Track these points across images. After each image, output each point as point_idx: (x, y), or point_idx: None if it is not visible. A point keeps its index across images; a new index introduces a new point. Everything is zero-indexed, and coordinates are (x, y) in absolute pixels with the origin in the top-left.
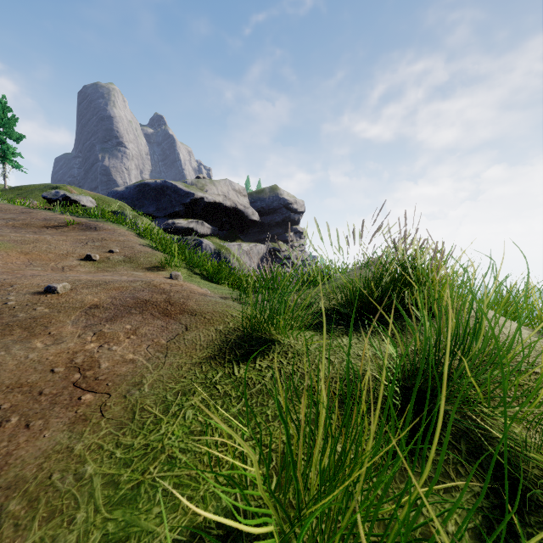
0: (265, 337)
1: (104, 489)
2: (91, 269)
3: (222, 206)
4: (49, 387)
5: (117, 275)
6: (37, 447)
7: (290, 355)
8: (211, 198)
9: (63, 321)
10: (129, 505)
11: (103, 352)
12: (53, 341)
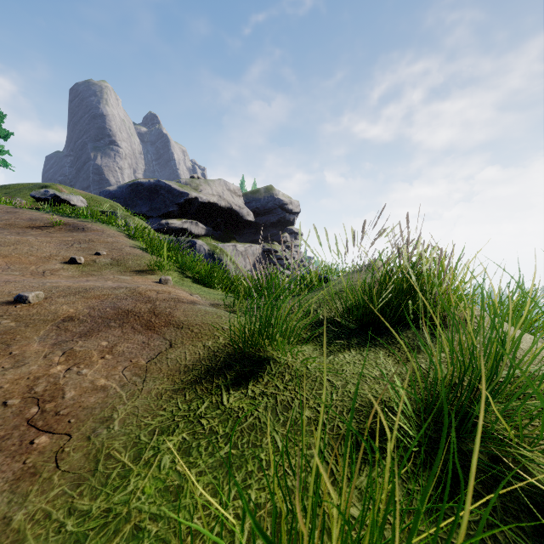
0: (259, 354)
1: None
2: (74, 273)
3: (217, 206)
4: None
5: (102, 280)
6: None
7: (287, 378)
8: (206, 199)
9: (29, 338)
10: None
11: (70, 377)
12: (12, 363)
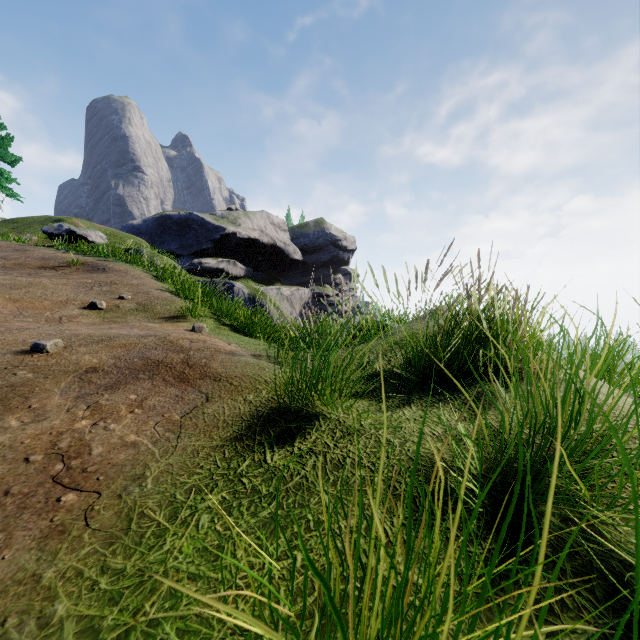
0: (306, 409)
1: None
2: (95, 320)
3: (258, 243)
4: (19, 483)
5: (127, 327)
6: None
7: (338, 435)
8: (245, 234)
9: (49, 390)
10: None
11: (96, 432)
12: (32, 417)
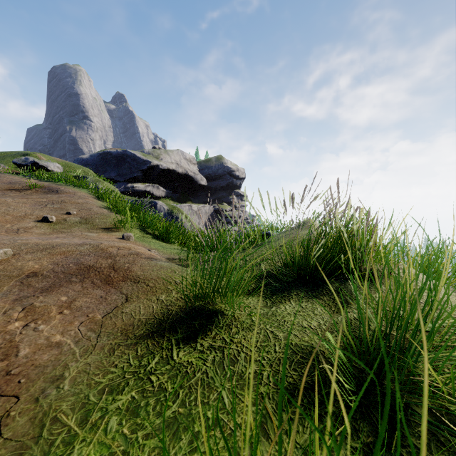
0: (208, 307)
1: None
2: (46, 230)
3: (175, 172)
4: None
5: (70, 236)
6: None
7: (234, 330)
8: (165, 166)
9: None
10: None
11: (26, 333)
12: None
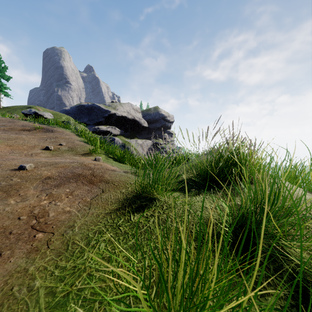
0: (150, 196)
1: (46, 297)
2: (48, 155)
3: (126, 118)
4: (16, 229)
5: (63, 158)
6: (5, 269)
7: (165, 208)
8: (120, 114)
9: (28, 187)
10: (61, 308)
11: (51, 206)
12: (21, 199)
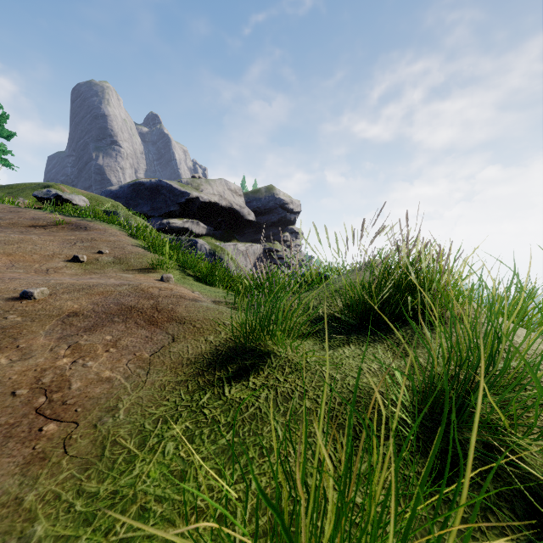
0: (259, 348)
1: None
2: (77, 271)
3: (218, 206)
4: (6, 415)
5: (104, 277)
6: None
7: (287, 371)
8: (207, 198)
9: (35, 332)
10: None
11: (76, 369)
12: (20, 356)
